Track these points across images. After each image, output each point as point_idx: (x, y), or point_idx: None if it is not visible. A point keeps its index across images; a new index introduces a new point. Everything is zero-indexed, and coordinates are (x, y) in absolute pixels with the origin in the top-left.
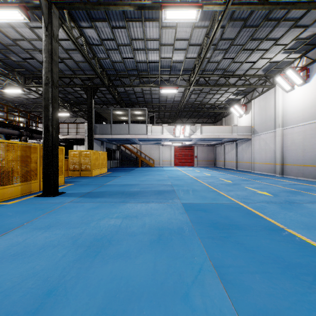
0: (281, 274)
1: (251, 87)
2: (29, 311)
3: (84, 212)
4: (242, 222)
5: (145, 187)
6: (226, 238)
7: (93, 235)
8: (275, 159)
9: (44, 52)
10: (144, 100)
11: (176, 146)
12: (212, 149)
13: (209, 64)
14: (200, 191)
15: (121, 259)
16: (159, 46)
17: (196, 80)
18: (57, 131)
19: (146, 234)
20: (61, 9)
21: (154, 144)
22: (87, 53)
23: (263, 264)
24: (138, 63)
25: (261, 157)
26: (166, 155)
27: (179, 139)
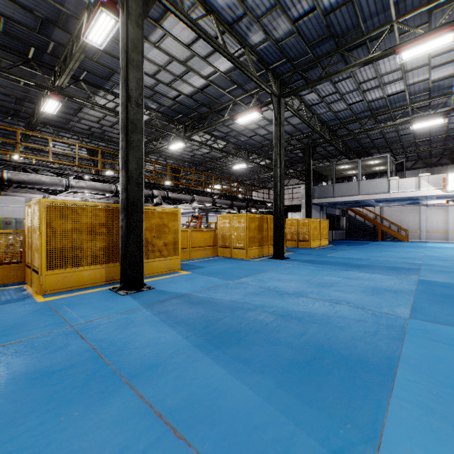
0: None
1: None
2: (295, 293)
3: (309, 270)
4: None
5: (376, 262)
6: (446, 302)
7: (319, 281)
8: None
9: (274, 139)
10: (385, 142)
11: None
12: None
13: None
14: None
15: (339, 292)
16: (402, 75)
17: None
18: (283, 203)
19: (362, 287)
20: (287, 96)
21: (408, 205)
22: (306, 117)
23: None
24: (370, 102)
25: None
26: (434, 223)
27: None
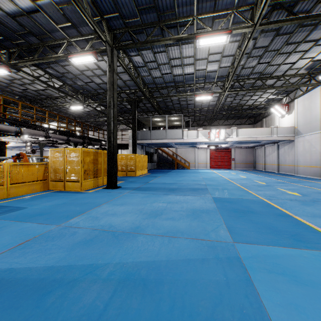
0: (269, 233)
1: (292, 87)
2: (132, 231)
3: (140, 198)
4: (258, 210)
5: (182, 185)
6: (240, 217)
7: (150, 209)
8: (320, 162)
9: (108, 83)
10: (180, 107)
11: (211, 148)
12: (251, 151)
13: (243, 70)
14: (231, 189)
15: (170, 220)
16: (194, 61)
17: (231, 86)
18: (116, 140)
19: (184, 211)
20: (119, 49)
21: (189, 147)
22: (134, 75)
23: (260, 229)
24: (175, 76)
25: (305, 160)
26: (201, 158)
27: (214, 142)
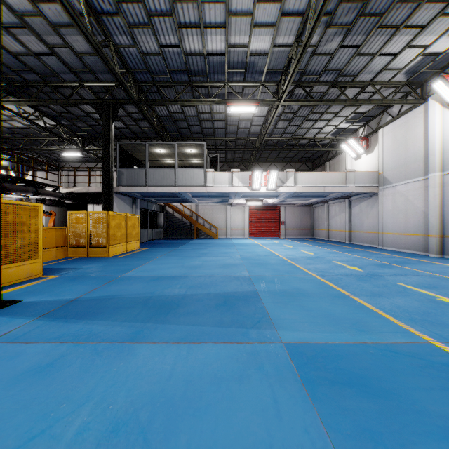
0: None
1: (384, 103)
2: None
3: None
4: None
5: (197, 285)
6: None
7: None
8: (425, 227)
9: None
10: (201, 132)
11: (251, 206)
12: (307, 211)
13: (313, 59)
14: (313, 296)
15: None
16: (225, 18)
17: (290, 91)
18: None
19: None
20: None
21: (218, 204)
22: (91, 28)
23: None
24: (188, 57)
25: (397, 224)
26: (236, 221)
27: (258, 194)
